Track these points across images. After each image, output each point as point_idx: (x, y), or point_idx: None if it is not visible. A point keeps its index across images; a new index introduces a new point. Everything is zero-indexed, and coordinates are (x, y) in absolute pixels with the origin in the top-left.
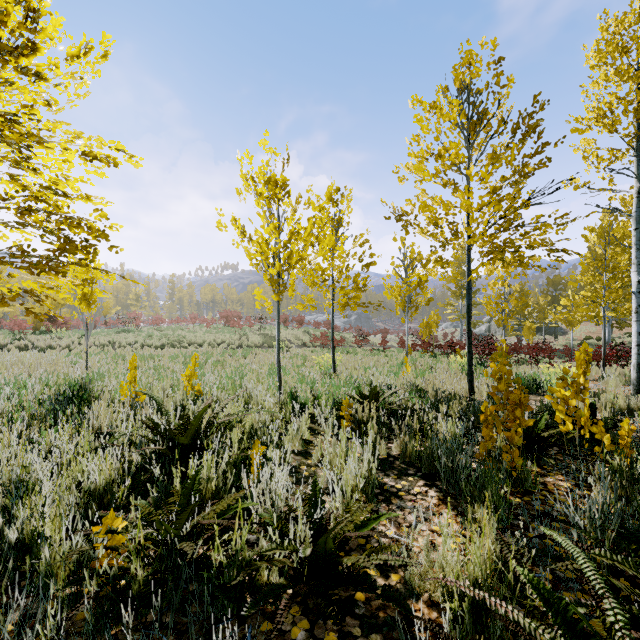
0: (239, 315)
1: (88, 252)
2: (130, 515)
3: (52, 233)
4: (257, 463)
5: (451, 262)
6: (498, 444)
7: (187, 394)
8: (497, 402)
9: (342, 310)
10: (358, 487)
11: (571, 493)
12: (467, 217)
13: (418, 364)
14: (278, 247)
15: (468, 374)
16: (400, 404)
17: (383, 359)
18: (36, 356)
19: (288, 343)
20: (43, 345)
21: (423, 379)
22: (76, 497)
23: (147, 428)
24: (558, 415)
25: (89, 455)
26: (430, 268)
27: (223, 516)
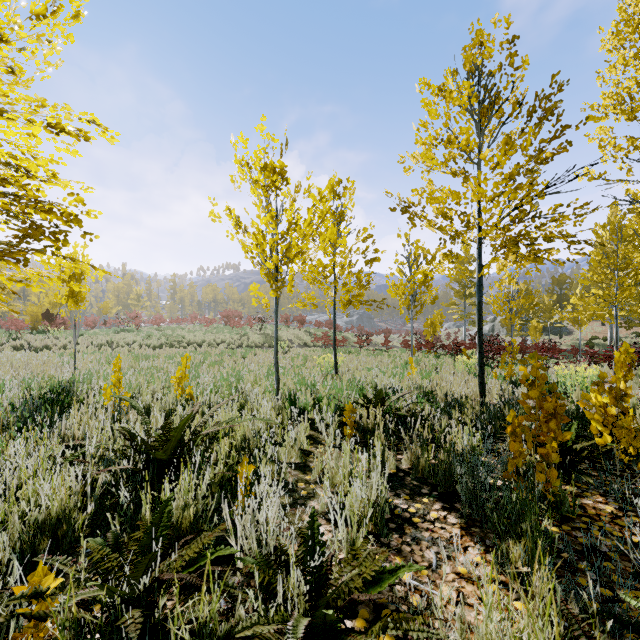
0: (240, 315)
1: (57, 239)
2: (79, 558)
3: (17, 218)
4: (244, 485)
5: (460, 257)
6: (527, 460)
7: (177, 398)
8: (527, 411)
9: (344, 308)
10: (365, 513)
11: (617, 520)
12: (478, 208)
13: (423, 365)
14: (275, 238)
15: (479, 376)
16: (408, 409)
17: (386, 359)
18: (28, 356)
19: (289, 343)
20: (39, 345)
21: (430, 381)
22: (25, 527)
23: (123, 439)
24: (593, 425)
25: (41, 477)
26: (437, 264)
27: (192, 566)
